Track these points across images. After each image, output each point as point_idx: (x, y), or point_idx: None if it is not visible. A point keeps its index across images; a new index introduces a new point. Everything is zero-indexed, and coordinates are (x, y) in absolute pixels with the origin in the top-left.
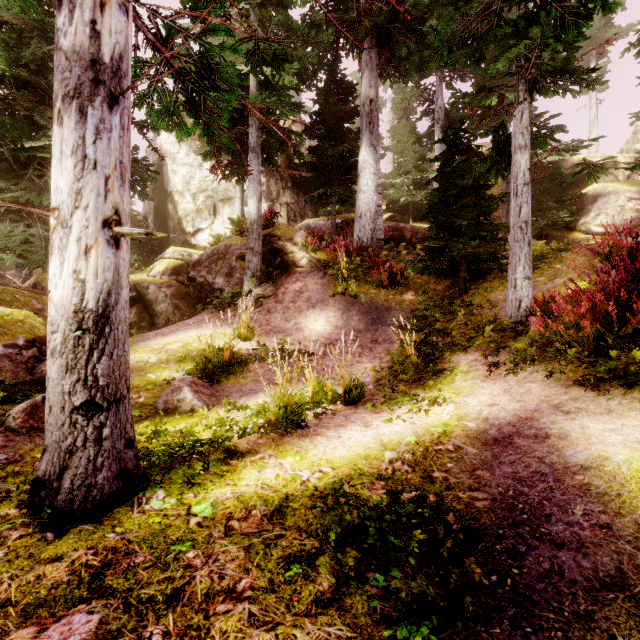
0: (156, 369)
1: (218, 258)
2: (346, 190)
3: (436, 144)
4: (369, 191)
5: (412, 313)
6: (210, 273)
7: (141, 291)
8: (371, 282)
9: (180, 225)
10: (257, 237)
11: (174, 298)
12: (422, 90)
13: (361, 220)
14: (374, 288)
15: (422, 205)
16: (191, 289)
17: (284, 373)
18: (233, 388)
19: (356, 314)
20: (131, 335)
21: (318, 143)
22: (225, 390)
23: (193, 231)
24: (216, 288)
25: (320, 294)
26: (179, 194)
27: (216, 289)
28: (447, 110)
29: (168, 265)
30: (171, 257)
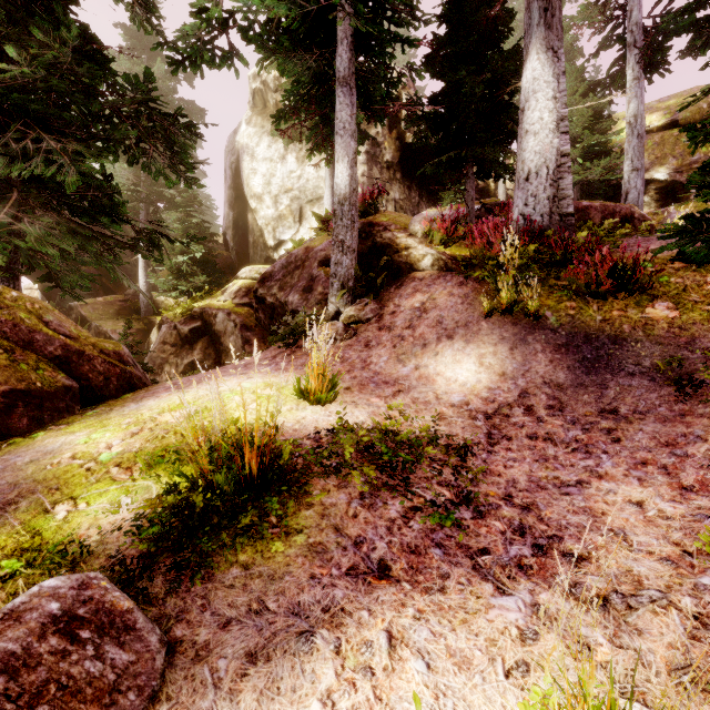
0: (92, 486)
1: (295, 267)
2: (492, 149)
3: (629, 82)
4: (545, 130)
5: (687, 348)
6: (283, 289)
7: (207, 320)
8: (565, 287)
9: (260, 238)
10: (349, 223)
11: (244, 328)
12: (602, 6)
13: (528, 184)
14: (572, 298)
15: (597, 185)
16: (261, 315)
17: (402, 517)
18: (240, 596)
19: (543, 350)
20: (145, 385)
21: (445, 83)
22: (210, 609)
23: (275, 244)
24: (289, 310)
25: (461, 313)
26: (259, 198)
27: (289, 312)
28: (646, 29)
29: (242, 286)
30: (247, 277)
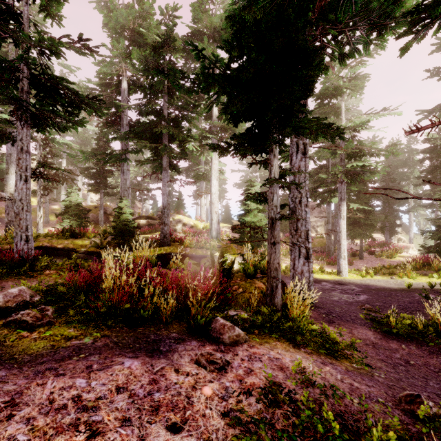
0: None
1: None
2: None
3: None
4: None
5: None
6: None
7: None
8: None
9: None
10: None
11: None
12: None
13: None
14: None
15: None
16: None
17: None
18: None
19: None
20: None
21: None
22: None
23: None
24: None
25: None
26: None
27: None
28: None
29: None
30: None
